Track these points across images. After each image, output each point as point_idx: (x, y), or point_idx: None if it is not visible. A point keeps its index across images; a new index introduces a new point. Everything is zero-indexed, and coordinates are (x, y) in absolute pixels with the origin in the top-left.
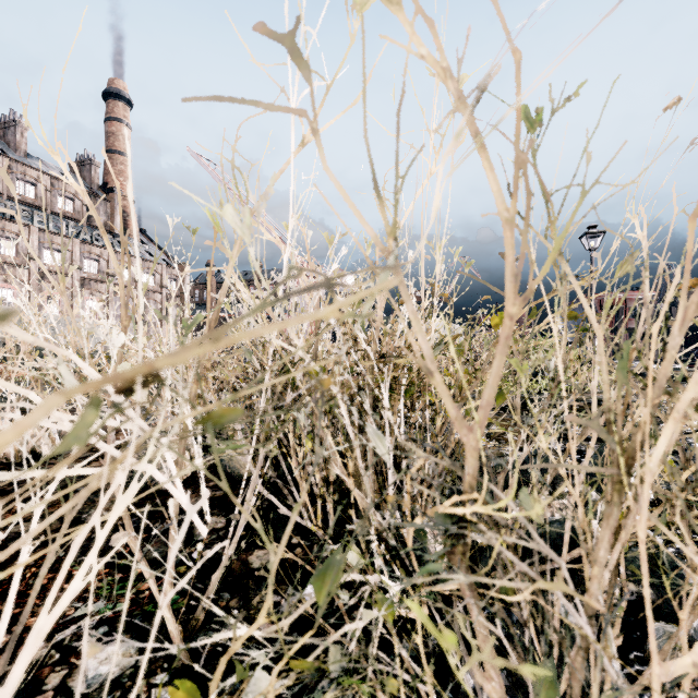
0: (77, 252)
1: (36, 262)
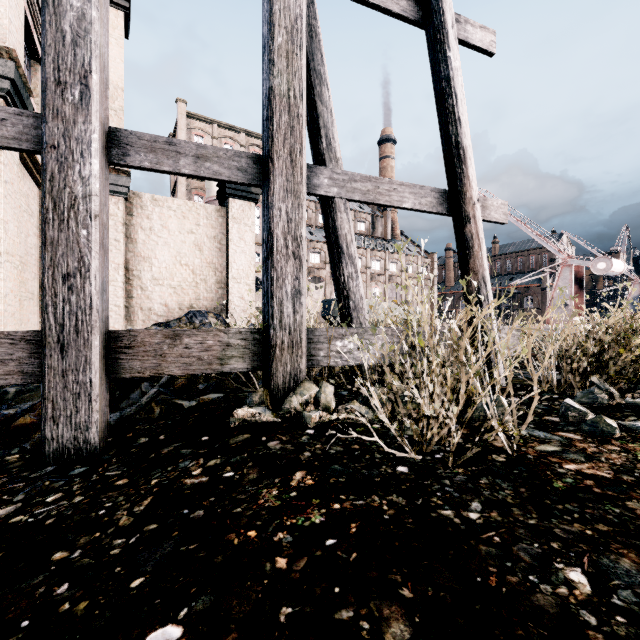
0: (369, 257)
1: None
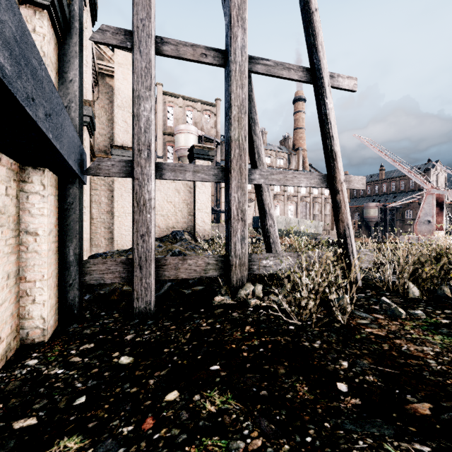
0: None
1: (272, 191)
